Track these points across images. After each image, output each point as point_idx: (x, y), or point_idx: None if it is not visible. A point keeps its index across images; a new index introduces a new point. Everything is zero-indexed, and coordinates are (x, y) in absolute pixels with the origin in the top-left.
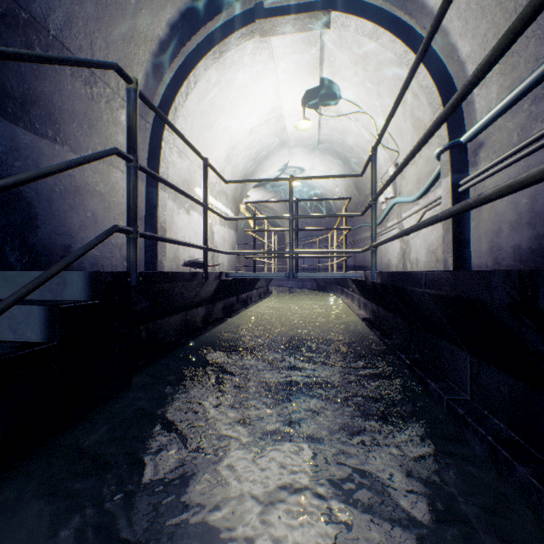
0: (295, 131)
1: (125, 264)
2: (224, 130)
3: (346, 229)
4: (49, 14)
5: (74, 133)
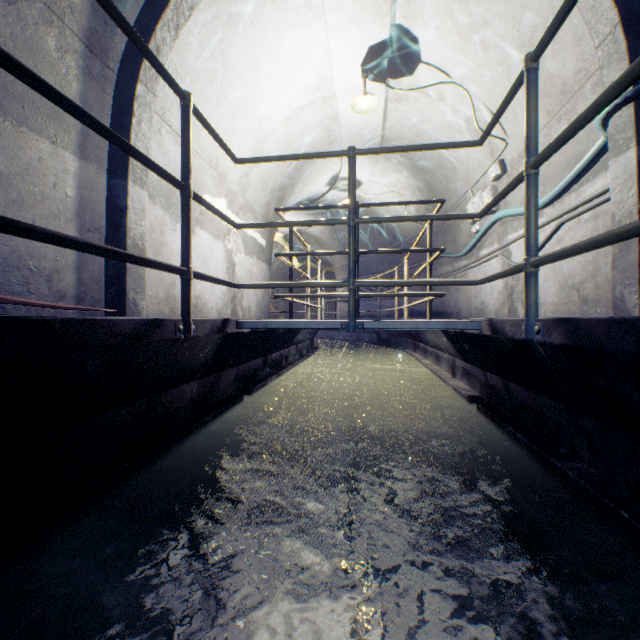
0: (350, 120)
1: None
2: (248, 110)
3: (437, 251)
4: None
5: None
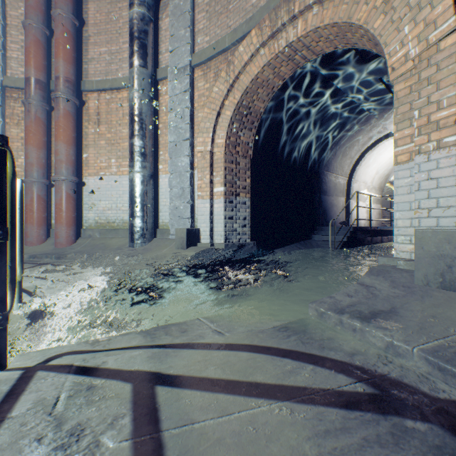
0: None
1: (340, 224)
2: (374, 164)
3: None
4: (330, 169)
5: (332, 192)
